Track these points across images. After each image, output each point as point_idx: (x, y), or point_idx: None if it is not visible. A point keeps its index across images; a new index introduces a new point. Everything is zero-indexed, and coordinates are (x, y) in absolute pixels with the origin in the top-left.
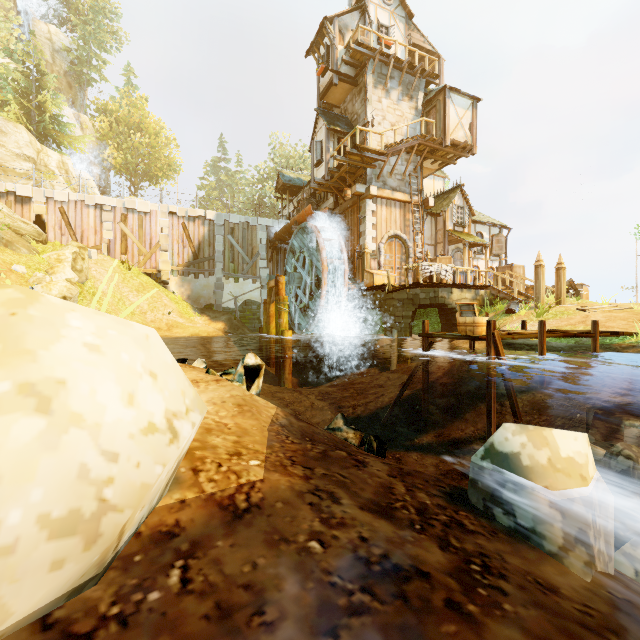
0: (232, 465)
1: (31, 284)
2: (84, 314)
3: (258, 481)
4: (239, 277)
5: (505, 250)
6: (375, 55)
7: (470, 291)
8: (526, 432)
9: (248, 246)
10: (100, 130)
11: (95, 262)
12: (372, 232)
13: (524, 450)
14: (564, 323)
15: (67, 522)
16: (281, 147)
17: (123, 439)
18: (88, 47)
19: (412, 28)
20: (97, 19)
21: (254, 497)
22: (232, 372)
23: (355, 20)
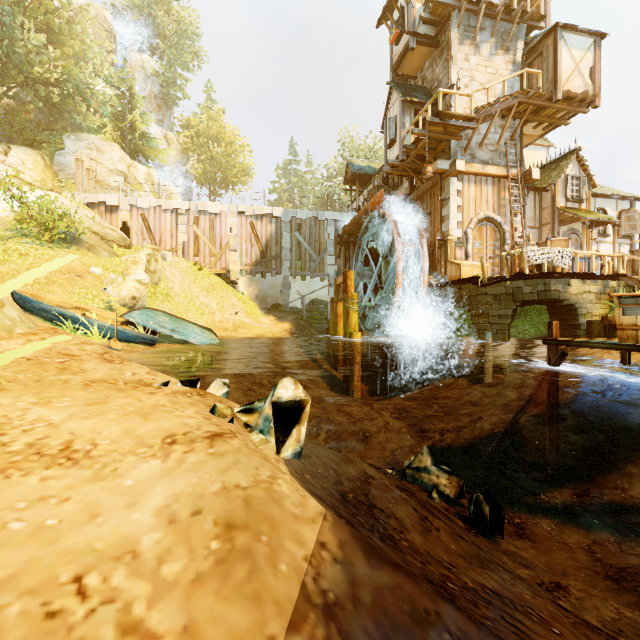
0: None
1: (105, 285)
2: None
3: None
4: (306, 275)
5: (639, 229)
6: (461, 4)
7: (596, 282)
8: None
9: (315, 242)
10: (183, 144)
11: (170, 264)
12: (457, 216)
13: None
14: None
15: None
16: (350, 141)
17: None
18: (174, 69)
19: None
20: (181, 42)
21: None
22: (258, 408)
23: None
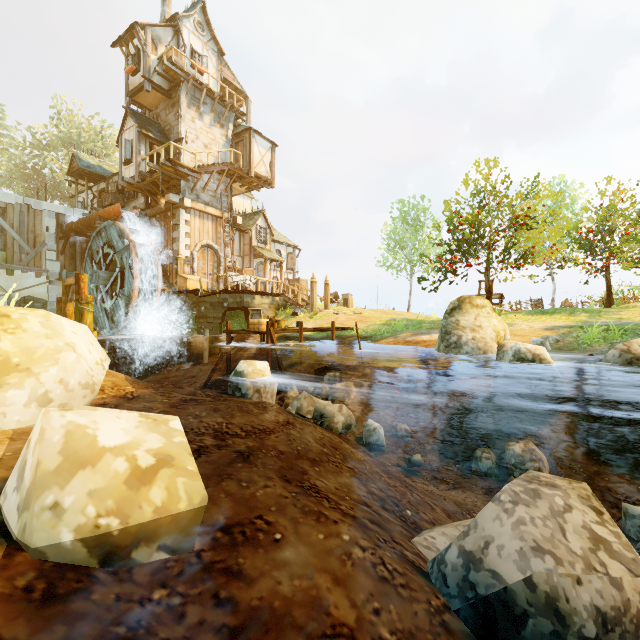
0: (119, 388)
1: None
2: (65, 320)
3: (135, 391)
4: (15, 269)
5: (297, 266)
6: (189, 79)
7: (269, 298)
8: (247, 362)
9: (29, 233)
10: None
11: None
12: (186, 240)
13: (246, 368)
14: (324, 322)
15: (86, 385)
16: (70, 114)
17: (92, 365)
18: None
19: (223, 64)
20: None
21: (135, 395)
22: None
23: (169, 36)
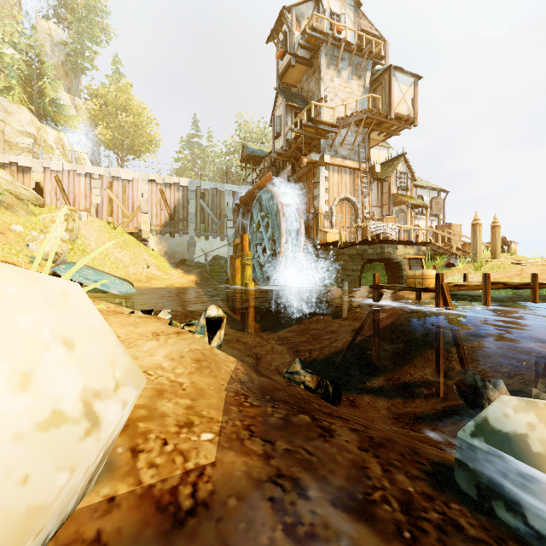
0: (180, 442)
1: (27, 241)
2: None
3: (208, 465)
4: (209, 236)
5: (443, 211)
6: (328, 39)
7: (413, 247)
8: (535, 410)
9: (217, 209)
10: (92, 111)
11: (85, 223)
12: (325, 195)
13: (533, 432)
14: (501, 276)
15: None
16: (246, 124)
17: (2, 443)
18: (82, 41)
19: (360, 16)
20: (89, 17)
21: (202, 490)
22: (195, 323)
23: (310, 9)
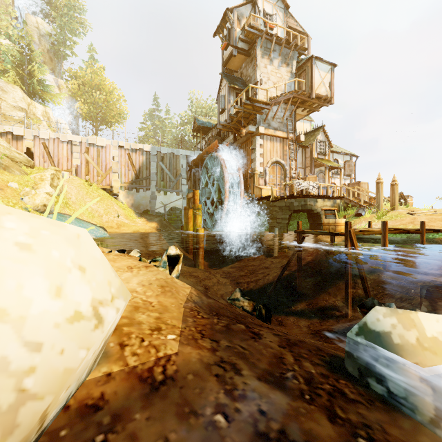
0: (153, 340)
1: (21, 196)
2: (19, 217)
3: (173, 354)
4: (167, 191)
5: (354, 172)
6: (262, 34)
7: (330, 200)
8: (396, 315)
9: (173, 169)
10: (72, 90)
11: (67, 181)
12: (260, 159)
13: (394, 330)
14: (398, 223)
15: None
16: (196, 101)
17: (48, 329)
18: (63, 33)
19: (288, 16)
20: (70, 13)
21: (169, 369)
22: (159, 260)
23: (248, 10)
